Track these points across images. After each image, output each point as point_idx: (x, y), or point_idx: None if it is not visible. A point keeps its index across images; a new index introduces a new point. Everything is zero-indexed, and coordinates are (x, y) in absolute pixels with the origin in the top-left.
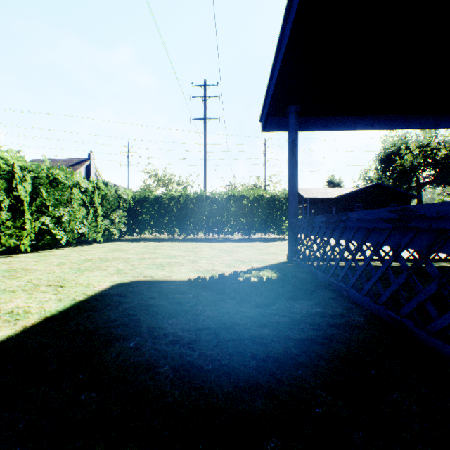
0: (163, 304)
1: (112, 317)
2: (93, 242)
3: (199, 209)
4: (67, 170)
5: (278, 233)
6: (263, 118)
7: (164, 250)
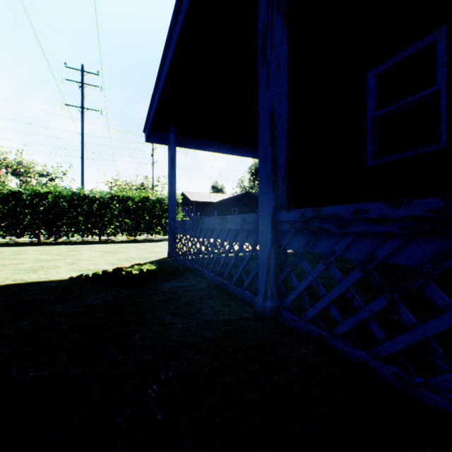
0: (47, 297)
1: None
2: None
3: (75, 208)
4: None
5: (165, 234)
6: (146, 131)
7: (30, 255)
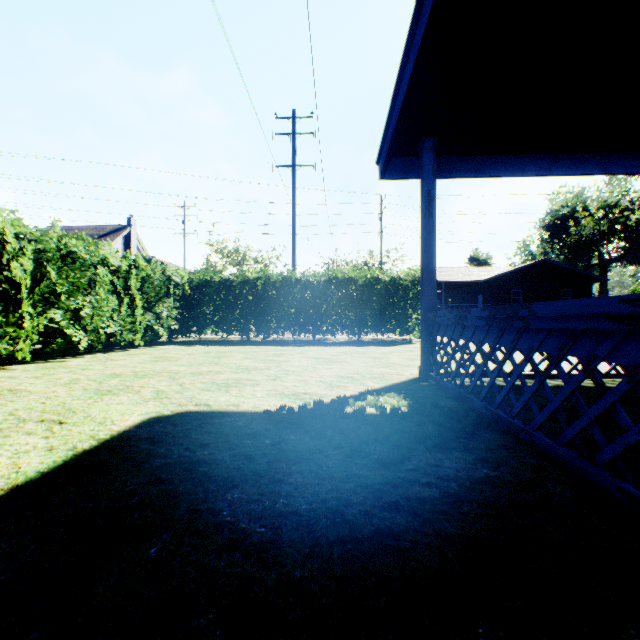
0: (221, 458)
1: (130, 486)
2: (129, 346)
3: (285, 297)
4: (90, 240)
5: (402, 333)
6: (382, 158)
7: (233, 359)
